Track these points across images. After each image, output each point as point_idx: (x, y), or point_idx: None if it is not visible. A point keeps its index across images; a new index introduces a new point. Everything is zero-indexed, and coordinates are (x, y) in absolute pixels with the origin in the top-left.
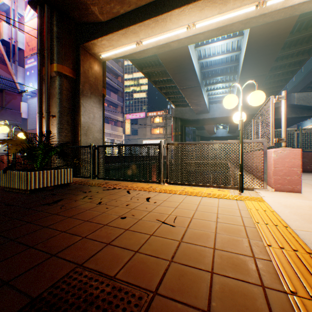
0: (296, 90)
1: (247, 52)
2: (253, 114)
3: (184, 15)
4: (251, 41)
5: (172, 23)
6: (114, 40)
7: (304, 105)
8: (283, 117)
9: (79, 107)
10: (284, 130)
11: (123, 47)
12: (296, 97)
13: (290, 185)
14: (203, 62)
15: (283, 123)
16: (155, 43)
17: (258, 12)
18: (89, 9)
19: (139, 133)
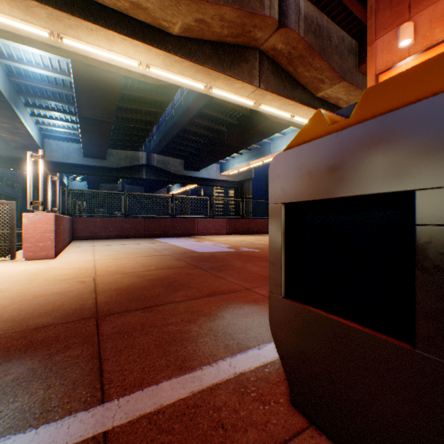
0: (157, 152)
1: (79, 85)
2: (113, 168)
3: None
4: (79, 74)
5: None
6: None
7: (164, 169)
8: (42, 179)
9: None
10: (43, 193)
11: None
12: (157, 158)
13: (45, 252)
14: (11, 65)
15: (42, 184)
16: None
17: (59, 44)
18: None
19: None
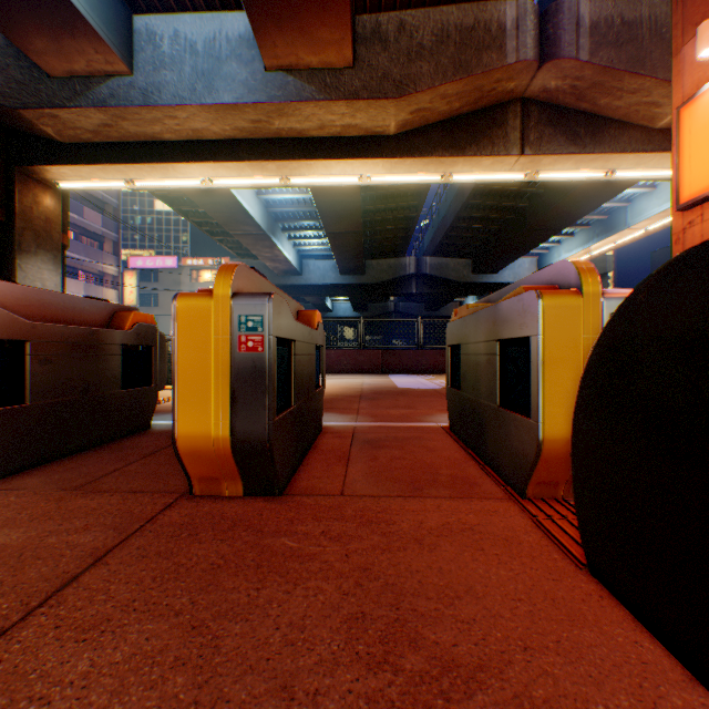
0: (430, 253)
1: (319, 204)
2: (373, 285)
3: (193, 170)
4: (317, 194)
5: (179, 173)
6: (85, 172)
7: (439, 276)
8: None
9: (13, 271)
10: None
11: (102, 181)
12: (429, 263)
13: None
14: (267, 198)
15: None
16: (159, 186)
17: (289, 184)
18: (37, 127)
19: (163, 302)
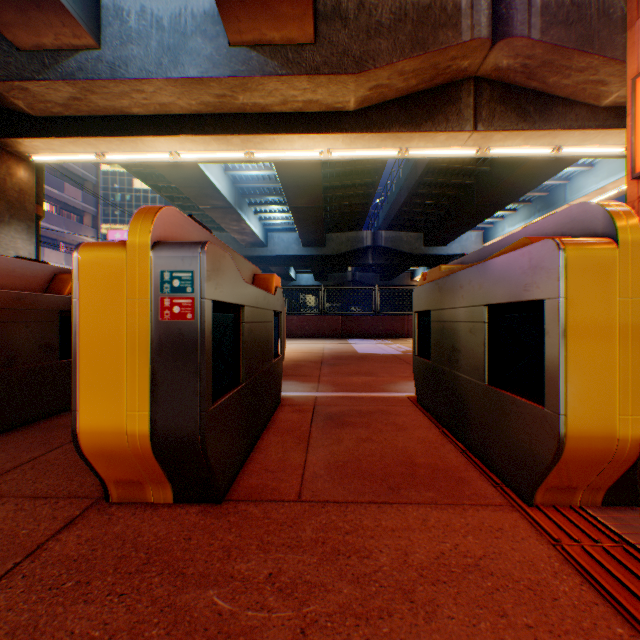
0: (385, 227)
1: (283, 179)
2: (333, 256)
3: (161, 143)
4: (281, 170)
5: (148, 146)
6: (56, 145)
7: (393, 248)
8: None
9: None
10: None
11: (73, 154)
12: (384, 236)
13: None
14: (234, 174)
15: None
16: (129, 159)
17: (253, 158)
18: (8, 100)
19: None
